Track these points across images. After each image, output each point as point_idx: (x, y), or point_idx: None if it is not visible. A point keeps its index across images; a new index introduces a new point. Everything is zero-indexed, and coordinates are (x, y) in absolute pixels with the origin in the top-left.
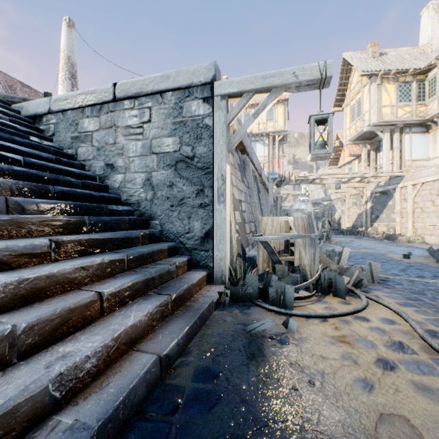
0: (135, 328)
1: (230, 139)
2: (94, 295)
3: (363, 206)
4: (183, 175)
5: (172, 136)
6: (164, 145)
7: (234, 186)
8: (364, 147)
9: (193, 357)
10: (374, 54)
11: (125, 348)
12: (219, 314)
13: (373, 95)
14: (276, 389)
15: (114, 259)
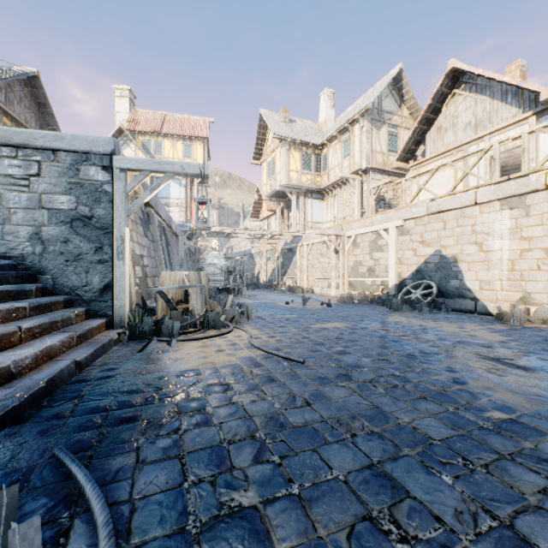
0: (52, 348)
1: (130, 206)
2: (16, 328)
3: (276, 261)
4: (80, 233)
5: (67, 194)
6: (57, 201)
7: (136, 242)
8: (279, 204)
9: (98, 366)
10: (286, 119)
11: (46, 360)
12: (119, 348)
13: (283, 158)
14: (154, 366)
15: (19, 306)
